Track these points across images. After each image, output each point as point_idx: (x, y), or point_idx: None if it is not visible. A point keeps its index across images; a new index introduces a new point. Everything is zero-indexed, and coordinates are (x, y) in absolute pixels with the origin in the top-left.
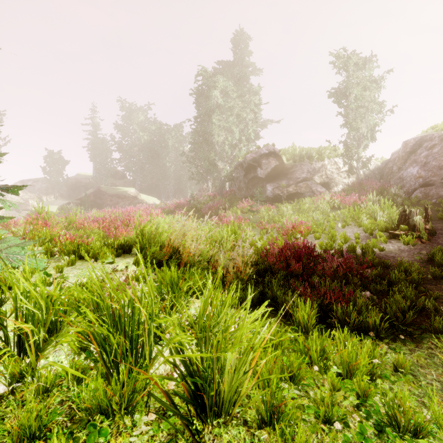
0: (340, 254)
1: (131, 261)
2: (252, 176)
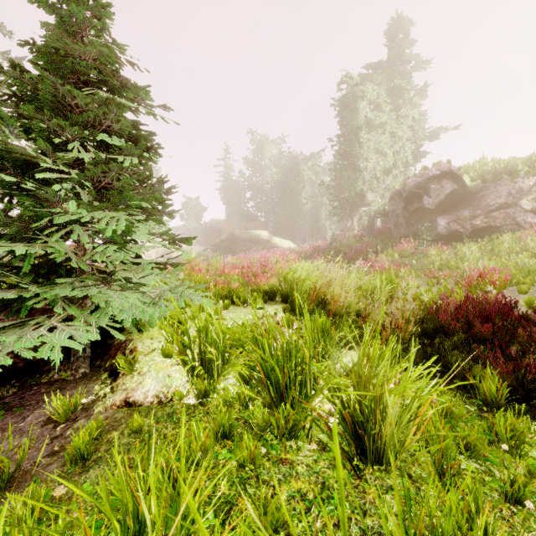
0: None
1: (279, 308)
2: (416, 208)
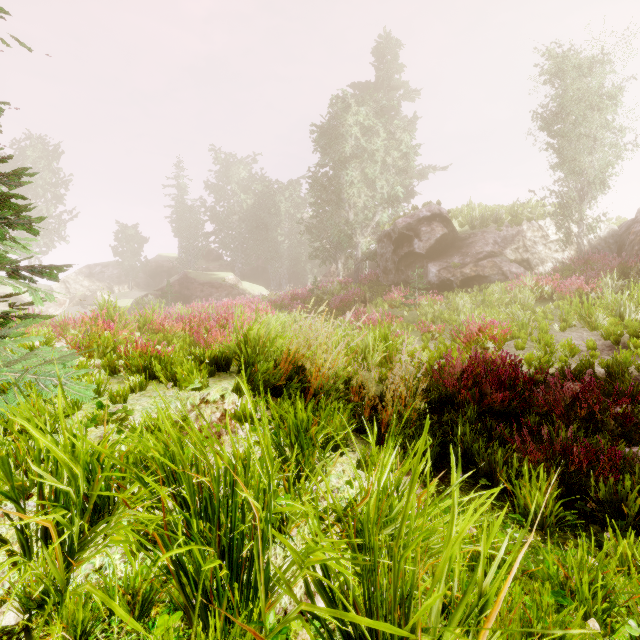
0: (565, 376)
1: (230, 386)
2: (406, 252)
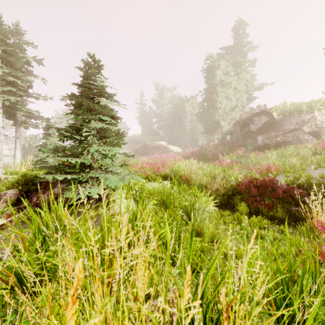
0: (298, 187)
1: (168, 182)
2: (247, 130)
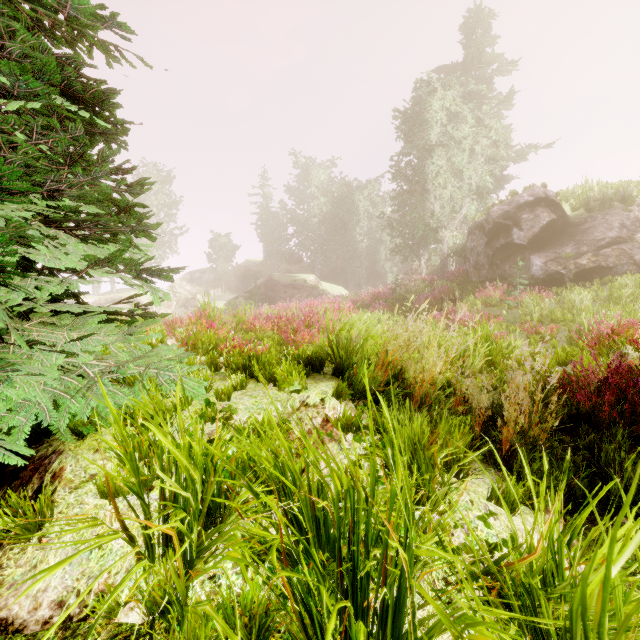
0: None
1: (329, 389)
2: (502, 244)
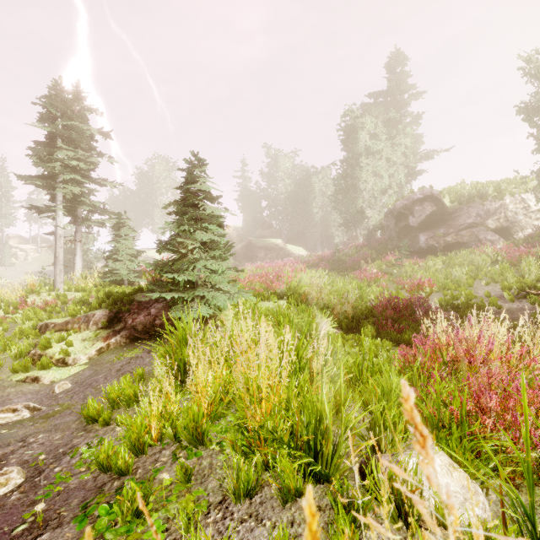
0: (451, 309)
1: (285, 302)
2: (404, 225)
